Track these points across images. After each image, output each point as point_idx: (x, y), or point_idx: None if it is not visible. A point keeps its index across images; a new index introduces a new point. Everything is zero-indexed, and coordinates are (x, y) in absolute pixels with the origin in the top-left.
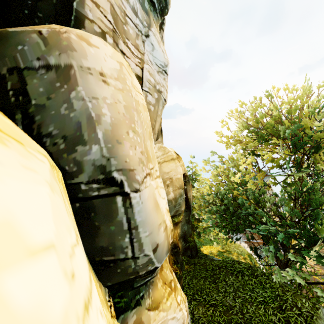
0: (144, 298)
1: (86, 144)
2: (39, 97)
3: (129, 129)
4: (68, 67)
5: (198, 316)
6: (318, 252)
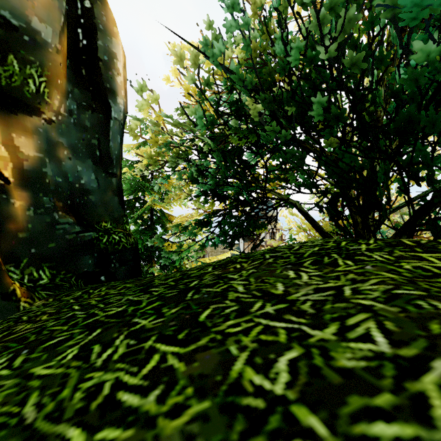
0: None
1: None
2: None
3: None
4: None
5: None
6: None
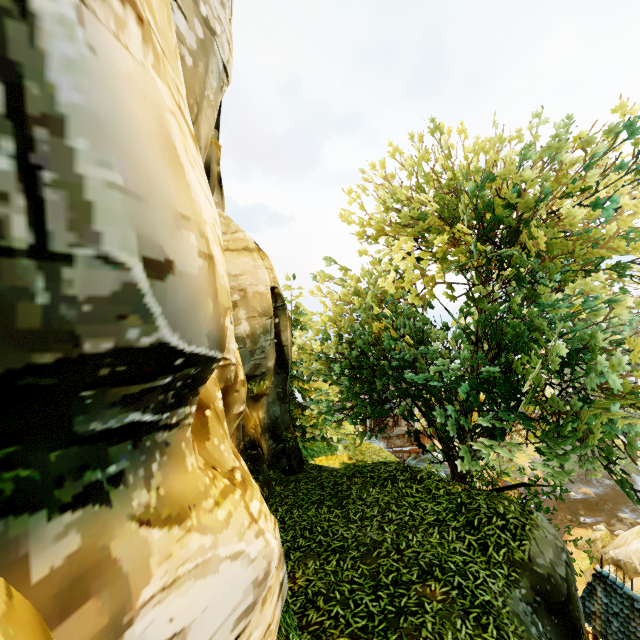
0: (126, 485)
1: None
2: None
3: None
4: None
5: (306, 579)
6: (524, 415)
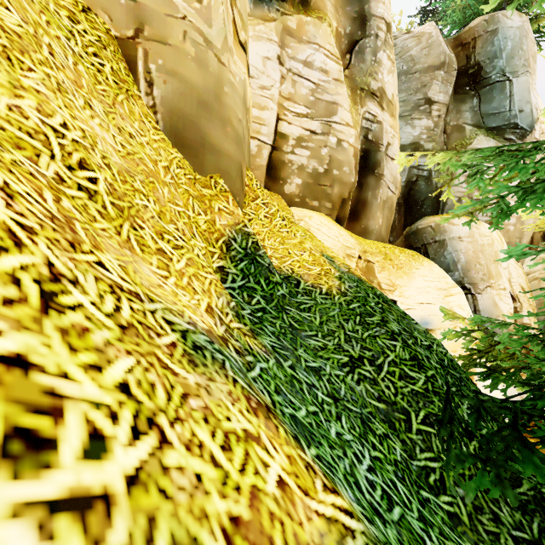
0: None
1: (452, 272)
2: (432, 255)
3: (475, 263)
4: (443, 240)
5: None
6: None
